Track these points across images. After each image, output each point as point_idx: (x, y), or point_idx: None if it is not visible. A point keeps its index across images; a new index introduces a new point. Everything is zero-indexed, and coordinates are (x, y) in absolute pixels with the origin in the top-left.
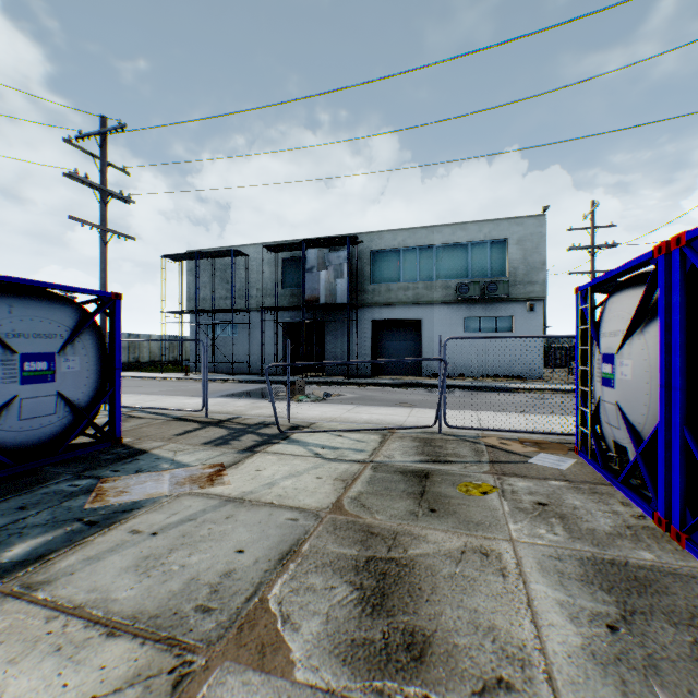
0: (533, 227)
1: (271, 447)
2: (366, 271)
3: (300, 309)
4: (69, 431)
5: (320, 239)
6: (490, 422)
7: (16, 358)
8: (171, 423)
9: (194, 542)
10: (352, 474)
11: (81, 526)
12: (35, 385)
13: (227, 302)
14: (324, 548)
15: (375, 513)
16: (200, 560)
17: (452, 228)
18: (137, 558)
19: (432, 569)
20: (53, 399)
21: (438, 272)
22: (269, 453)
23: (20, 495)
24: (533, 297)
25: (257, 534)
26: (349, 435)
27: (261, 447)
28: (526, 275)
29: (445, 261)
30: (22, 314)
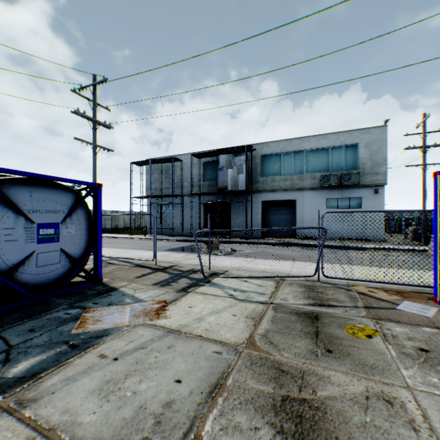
0: (377, 134)
1: (198, 289)
2: (258, 168)
3: (215, 194)
4: (68, 274)
5: (227, 148)
6: (354, 273)
7: (34, 226)
8: (134, 269)
9: (144, 369)
10: (259, 314)
11: (66, 348)
12: (46, 244)
13: (169, 191)
14: (245, 382)
15: (282, 350)
16: (147, 387)
17: (317, 138)
18: (101, 382)
19: (343, 415)
20: (58, 253)
21: (308, 168)
22: (197, 293)
23: (32, 319)
24: (377, 183)
25: (191, 365)
26: (252, 281)
27: (191, 288)
28: (371, 168)
29: (312, 160)
30: (38, 197)
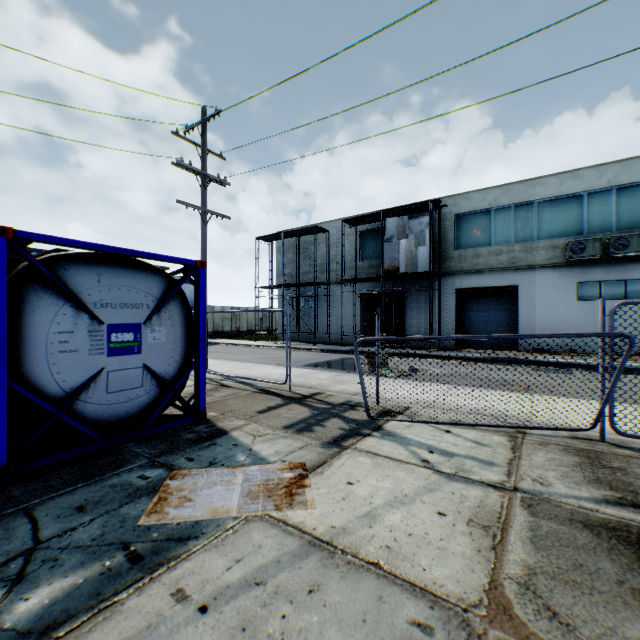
0: None
1: (361, 442)
2: (450, 236)
3: (378, 280)
4: (155, 404)
5: (399, 207)
6: None
7: (103, 328)
8: (255, 396)
9: None
10: (495, 515)
11: (121, 560)
12: (121, 357)
13: (309, 276)
14: None
15: None
16: None
17: (558, 178)
18: None
19: None
20: (139, 372)
21: (540, 230)
22: (361, 451)
23: (89, 484)
24: None
25: None
26: (460, 432)
27: (349, 440)
28: None
29: (549, 217)
30: (109, 283)
